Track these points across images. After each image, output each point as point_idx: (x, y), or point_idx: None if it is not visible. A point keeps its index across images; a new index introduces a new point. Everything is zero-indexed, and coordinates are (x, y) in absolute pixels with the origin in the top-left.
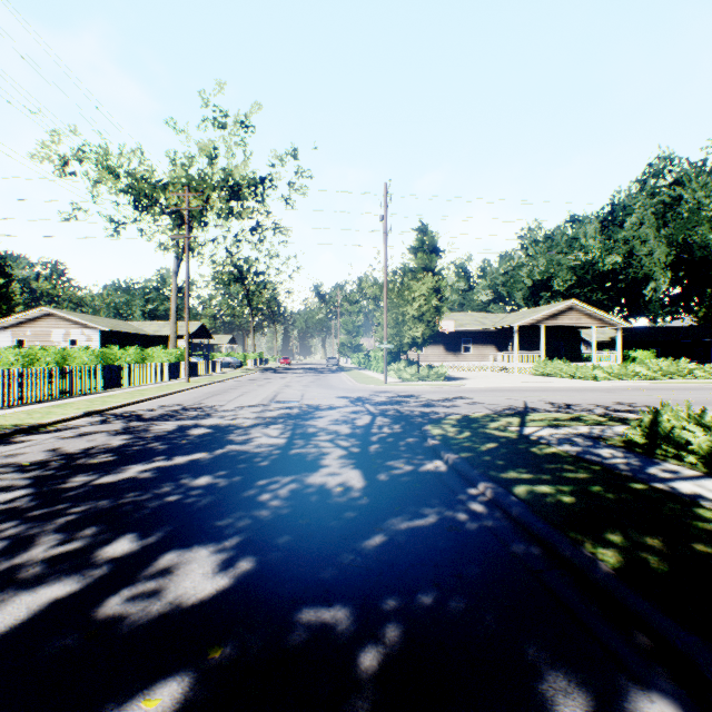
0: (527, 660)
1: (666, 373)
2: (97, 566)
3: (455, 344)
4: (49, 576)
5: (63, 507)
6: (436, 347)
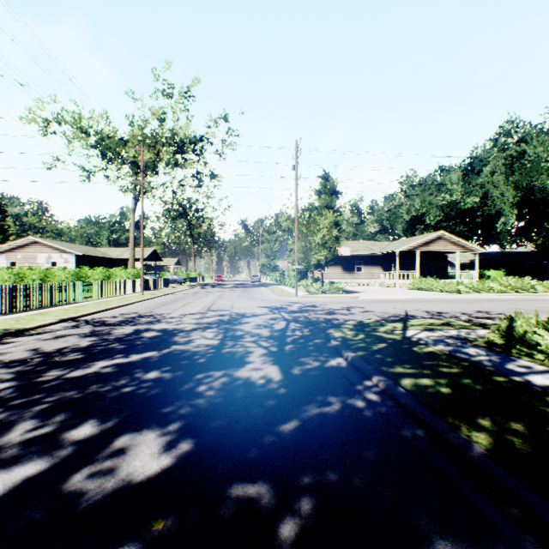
0: (420, 530)
1: (514, 287)
2: (63, 448)
3: (350, 265)
4: (23, 457)
5: (39, 397)
6: (336, 268)
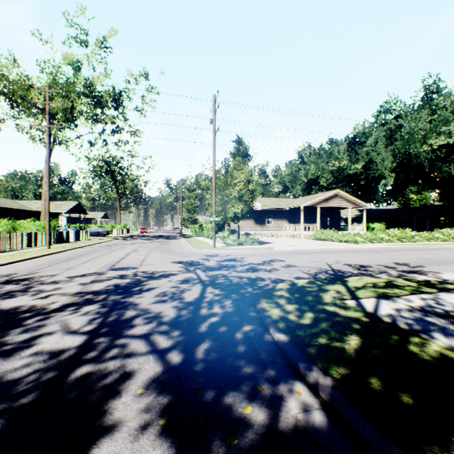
0: None
1: (399, 238)
2: None
3: (261, 218)
4: None
5: None
6: (249, 221)
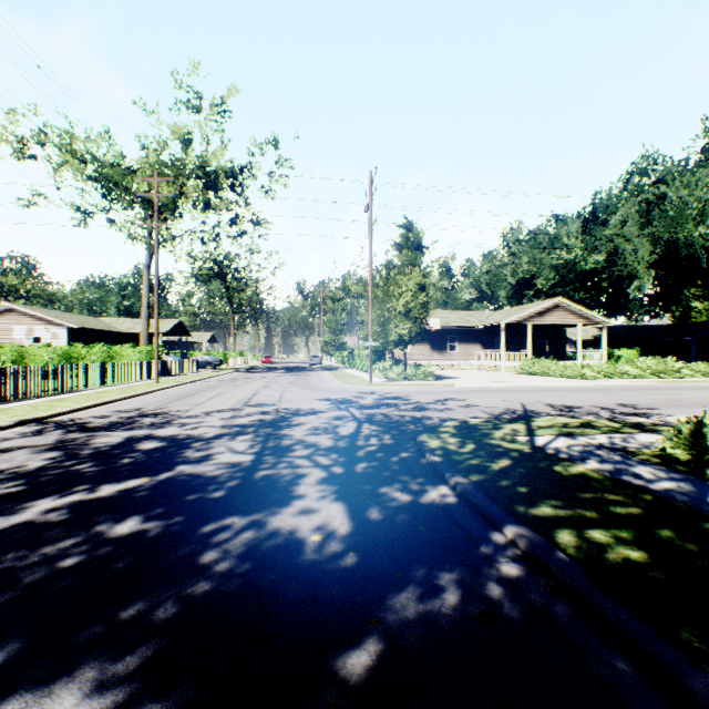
0: None
1: (655, 371)
2: None
3: (441, 342)
4: None
5: None
6: (422, 345)
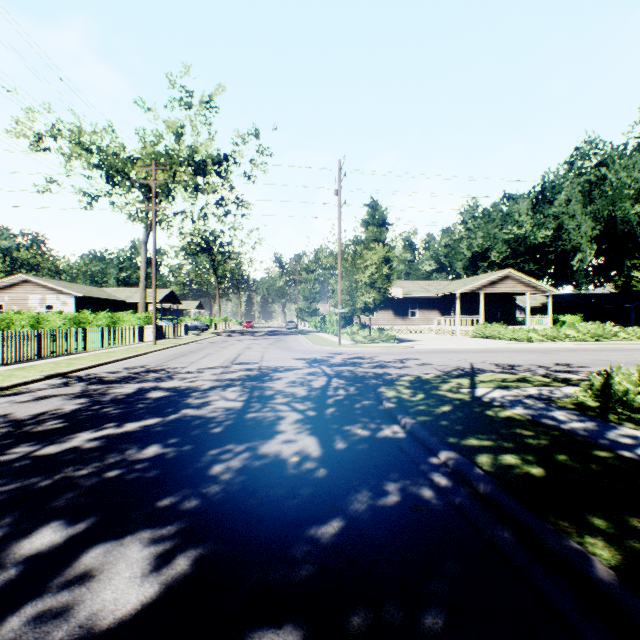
0: None
1: (594, 335)
2: (4, 569)
3: (403, 309)
4: None
5: None
6: (386, 312)
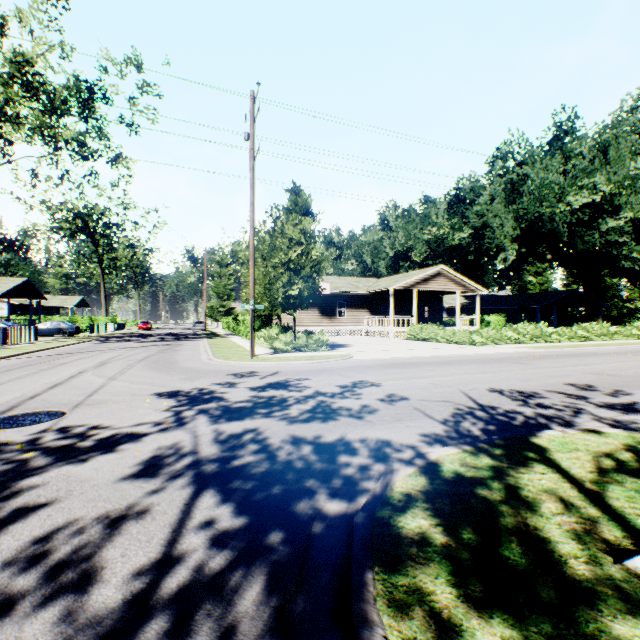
0: None
1: (533, 337)
2: None
3: (330, 307)
4: None
5: None
6: (311, 311)
